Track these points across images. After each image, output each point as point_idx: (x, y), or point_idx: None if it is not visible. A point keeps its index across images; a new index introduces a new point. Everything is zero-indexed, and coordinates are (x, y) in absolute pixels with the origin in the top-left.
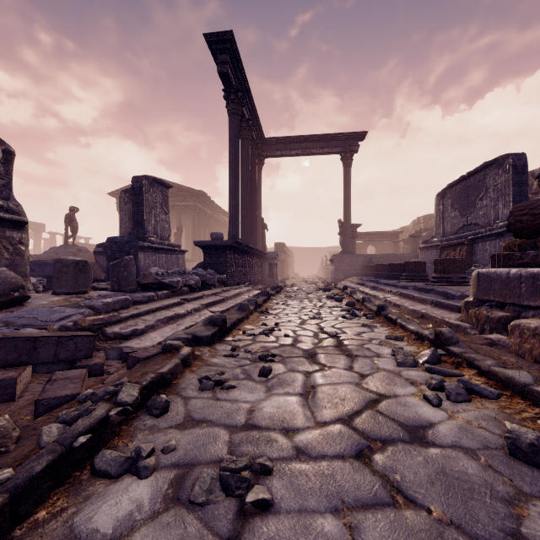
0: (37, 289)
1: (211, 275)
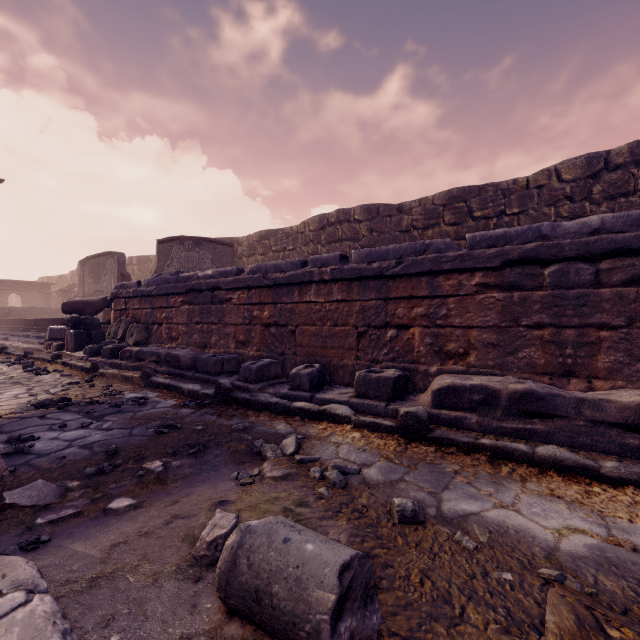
0: None
1: None
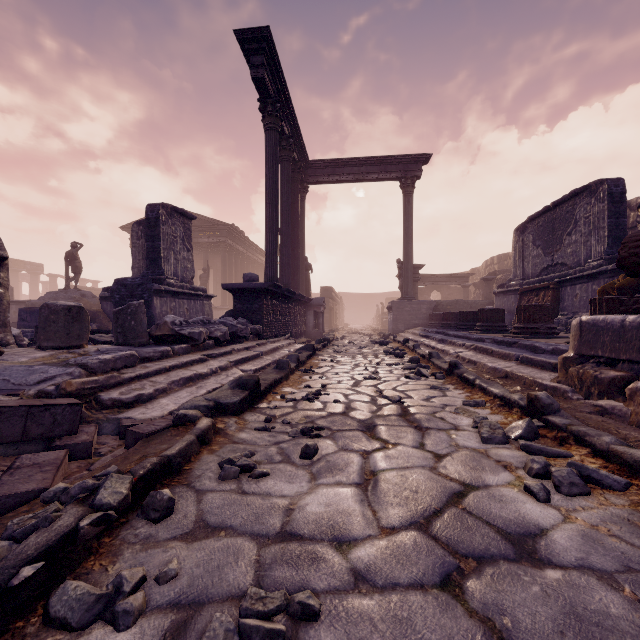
0: (21, 343)
1: (243, 325)
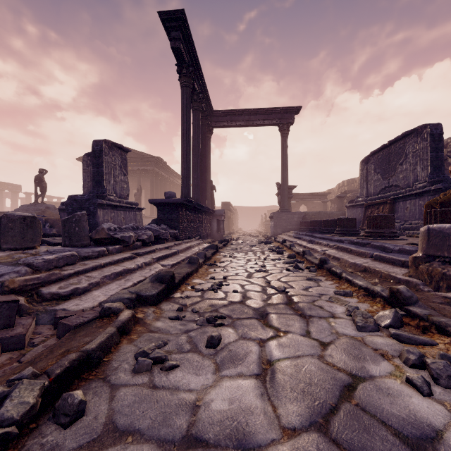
0: None
1: (164, 230)
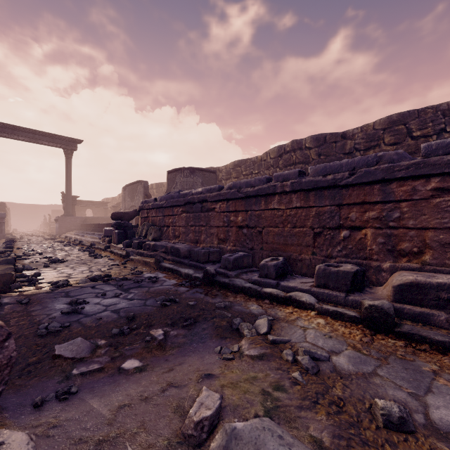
0: None
1: None
